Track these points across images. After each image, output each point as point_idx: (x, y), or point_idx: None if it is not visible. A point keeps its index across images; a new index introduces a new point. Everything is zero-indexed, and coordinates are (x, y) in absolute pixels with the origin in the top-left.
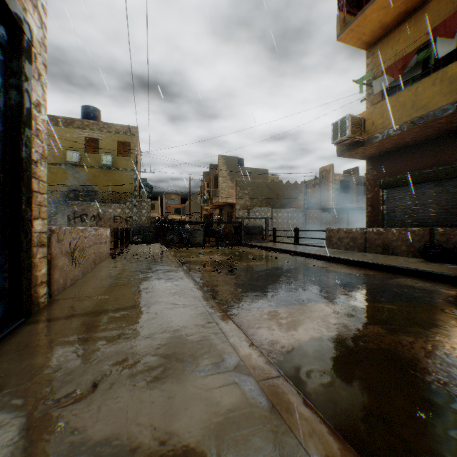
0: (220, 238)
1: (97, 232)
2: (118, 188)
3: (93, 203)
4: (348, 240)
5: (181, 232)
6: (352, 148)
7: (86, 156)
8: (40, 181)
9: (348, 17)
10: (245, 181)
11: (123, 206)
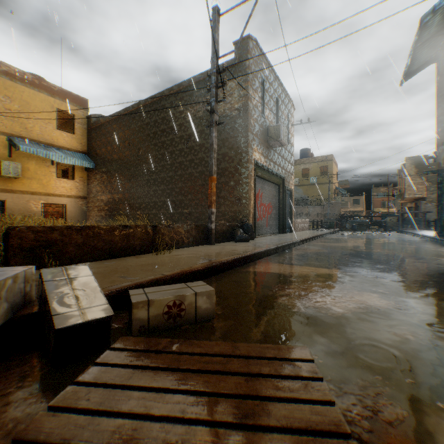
0: (382, 226)
1: (303, 221)
2: (319, 196)
3: (305, 206)
4: None
5: (352, 222)
6: None
7: (302, 179)
8: (293, 211)
9: None
10: None
11: (322, 207)
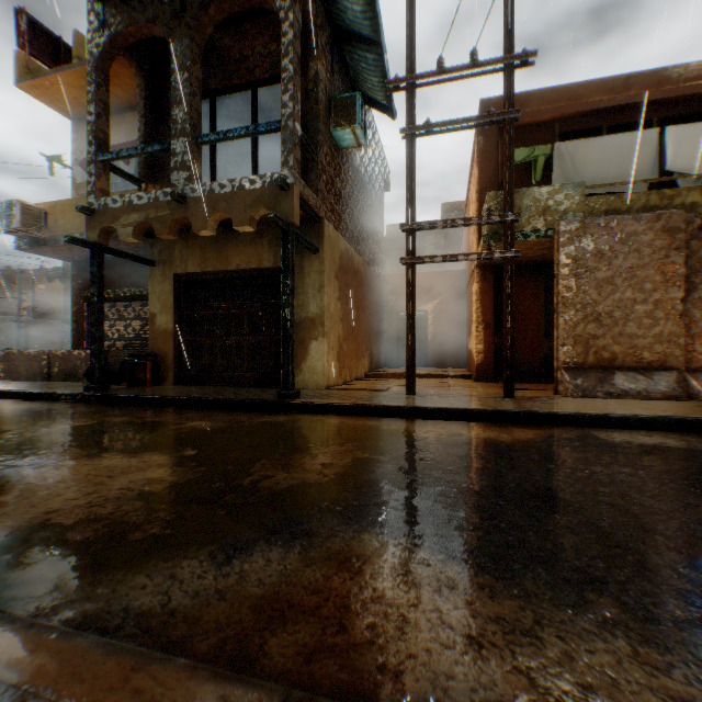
0: None
1: None
2: None
3: None
4: (33, 367)
5: None
6: (35, 245)
7: None
8: None
9: (37, 64)
10: None
11: None
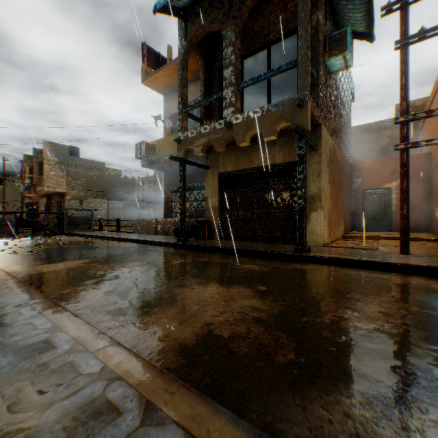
0: (39, 228)
1: None
2: None
3: None
4: (148, 227)
5: None
6: (149, 163)
7: None
8: None
9: (149, 69)
10: (78, 171)
11: None
